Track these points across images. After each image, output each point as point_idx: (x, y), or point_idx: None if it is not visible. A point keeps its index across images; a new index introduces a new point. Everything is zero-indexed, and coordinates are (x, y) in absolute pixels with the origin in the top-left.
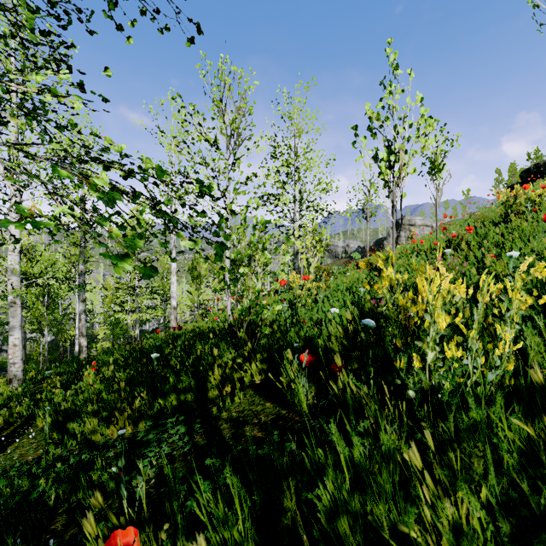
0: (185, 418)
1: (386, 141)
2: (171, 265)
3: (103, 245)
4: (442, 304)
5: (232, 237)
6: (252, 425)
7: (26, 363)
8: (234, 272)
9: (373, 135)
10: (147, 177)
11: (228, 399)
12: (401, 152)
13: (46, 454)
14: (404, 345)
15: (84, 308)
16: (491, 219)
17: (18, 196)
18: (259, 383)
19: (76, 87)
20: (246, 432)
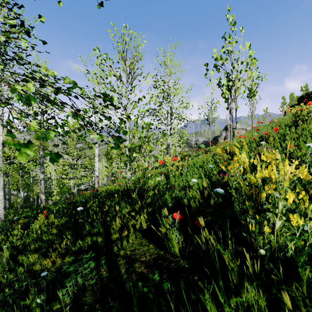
0: (95, 255)
1: (226, 73)
2: (95, 151)
3: (9, 134)
4: (289, 182)
5: (128, 133)
6: (140, 262)
7: (10, 208)
8: (130, 156)
9: (217, 69)
10: (71, 93)
11: (124, 241)
12: (236, 80)
13: (3, 277)
14: (255, 212)
15: (43, 177)
16: (286, 124)
17: (1, 110)
18: (146, 228)
19: (24, 33)
20: (136, 268)
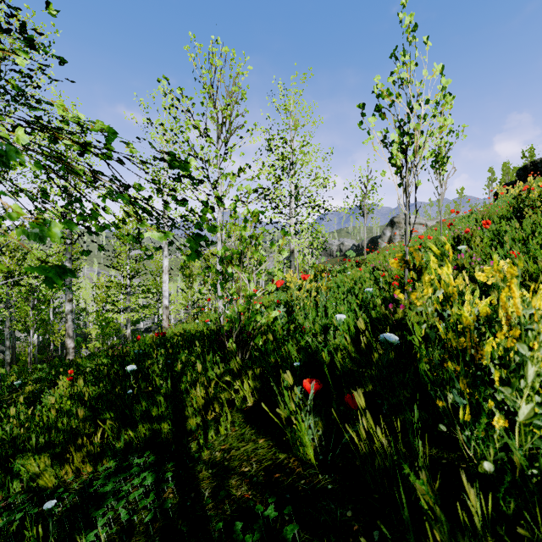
0: (155, 459)
1: (398, 121)
2: (163, 263)
3: None
4: None
5: (217, 229)
6: (240, 476)
7: (15, 363)
8: (222, 272)
9: (382, 115)
10: (110, 154)
11: (211, 431)
12: (416, 132)
13: None
14: (471, 388)
15: (70, 308)
16: (501, 214)
17: None
18: (251, 406)
19: (22, 42)
20: (232, 488)
